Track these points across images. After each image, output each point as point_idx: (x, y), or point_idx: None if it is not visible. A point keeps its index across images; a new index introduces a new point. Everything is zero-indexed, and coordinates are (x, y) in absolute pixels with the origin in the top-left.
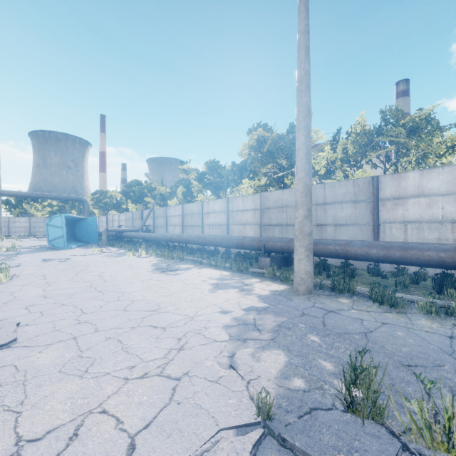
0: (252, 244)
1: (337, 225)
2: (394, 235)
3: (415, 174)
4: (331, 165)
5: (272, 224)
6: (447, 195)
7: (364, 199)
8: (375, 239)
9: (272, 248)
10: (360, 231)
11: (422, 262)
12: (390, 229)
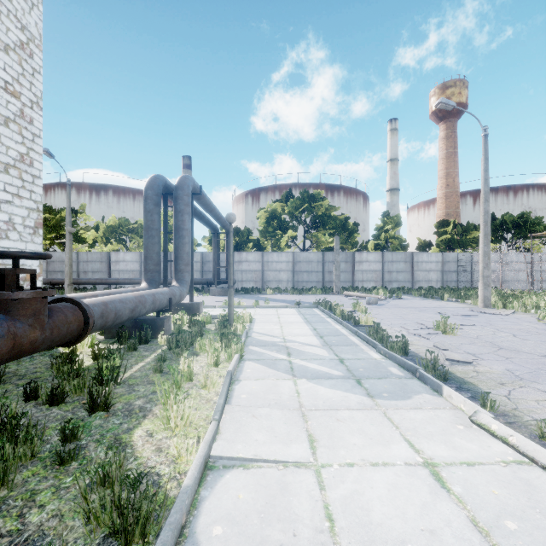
0: (43, 281)
1: (94, 272)
2: (116, 276)
3: (122, 253)
4: (96, 239)
5: (56, 271)
6: (131, 262)
7: (105, 261)
8: (109, 278)
9: (56, 283)
10: (103, 275)
11: (111, 283)
12: (115, 274)
